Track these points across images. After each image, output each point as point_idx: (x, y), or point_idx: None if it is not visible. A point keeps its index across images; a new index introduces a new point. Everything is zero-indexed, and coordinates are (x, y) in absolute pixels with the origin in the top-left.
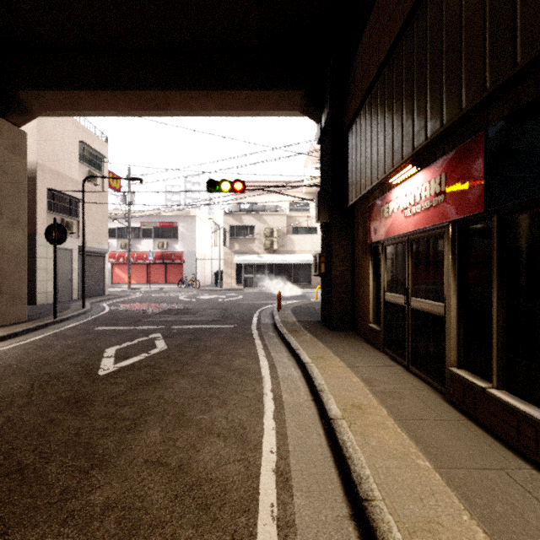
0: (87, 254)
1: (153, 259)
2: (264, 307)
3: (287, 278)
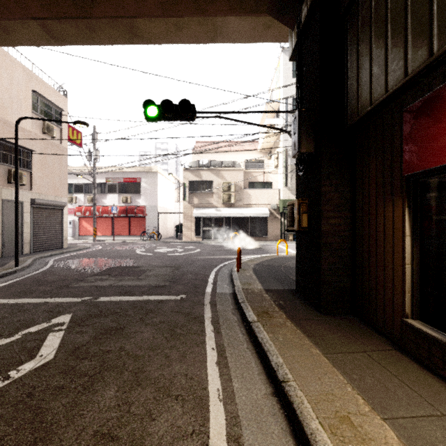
0: (41, 207)
1: (118, 213)
2: (221, 264)
3: (244, 230)
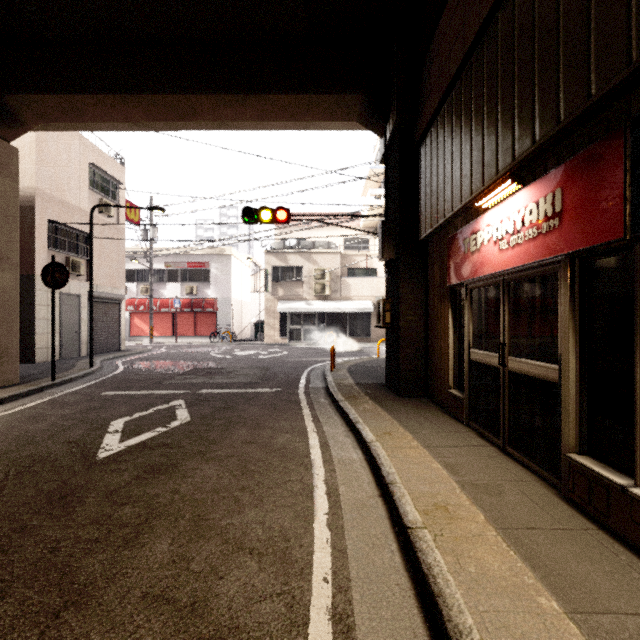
0: (98, 301)
1: (180, 307)
2: (314, 366)
3: (341, 329)
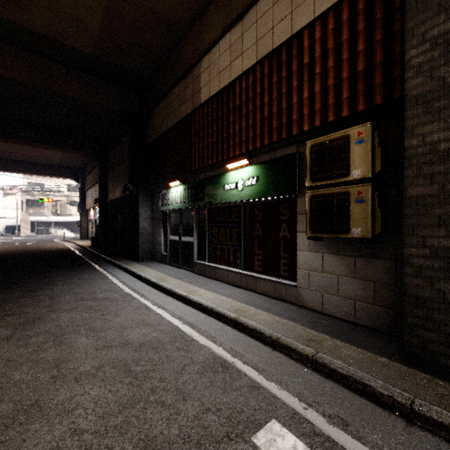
0: None
1: None
2: (57, 239)
3: (66, 229)
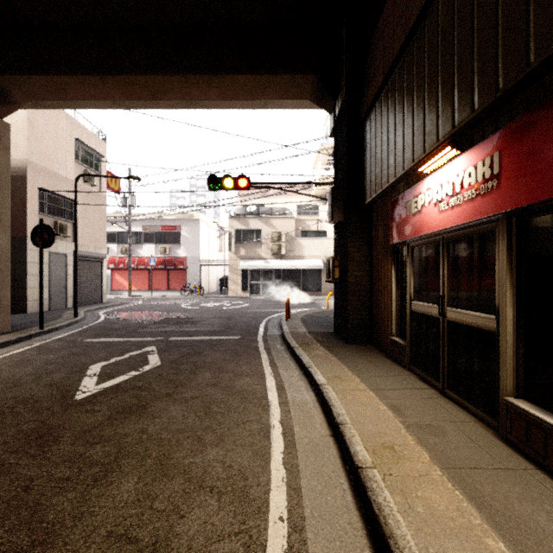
0: (83, 259)
1: (155, 265)
2: (271, 316)
3: (295, 284)
